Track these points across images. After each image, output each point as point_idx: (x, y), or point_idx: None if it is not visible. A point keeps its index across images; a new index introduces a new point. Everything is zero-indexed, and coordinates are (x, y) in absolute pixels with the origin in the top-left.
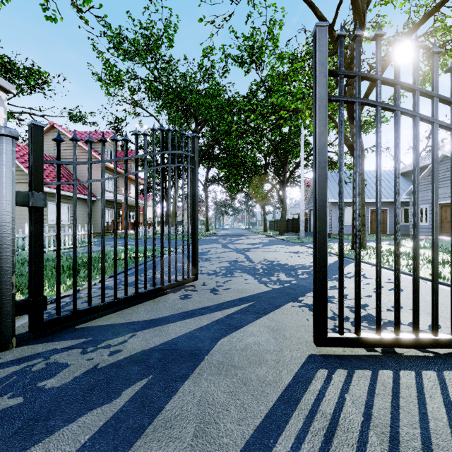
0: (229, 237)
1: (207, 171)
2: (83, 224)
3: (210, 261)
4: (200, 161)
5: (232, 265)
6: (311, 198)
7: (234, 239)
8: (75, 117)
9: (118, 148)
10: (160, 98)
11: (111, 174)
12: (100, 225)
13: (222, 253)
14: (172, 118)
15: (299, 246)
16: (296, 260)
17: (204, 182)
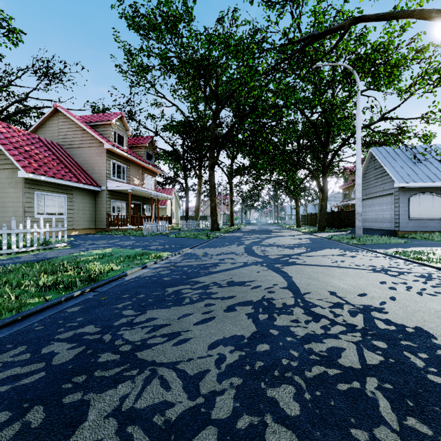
0: (256, 234)
1: (231, 160)
2: (85, 219)
3: (207, 302)
4: (222, 144)
5: (261, 329)
6: (363, 184)
7: (262, 237)
8: (98, 110)
9: (128, 132)
10: (174, 71)
11: (119, 161)
12: (105, 219)
13: (241, 268)
14: (194, 104)
15: (367, 251)
16: (428, 309)
17: (228, 173)
